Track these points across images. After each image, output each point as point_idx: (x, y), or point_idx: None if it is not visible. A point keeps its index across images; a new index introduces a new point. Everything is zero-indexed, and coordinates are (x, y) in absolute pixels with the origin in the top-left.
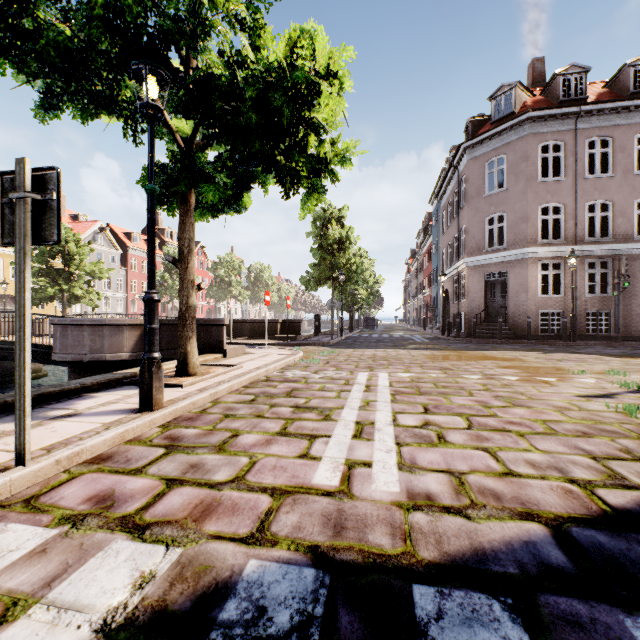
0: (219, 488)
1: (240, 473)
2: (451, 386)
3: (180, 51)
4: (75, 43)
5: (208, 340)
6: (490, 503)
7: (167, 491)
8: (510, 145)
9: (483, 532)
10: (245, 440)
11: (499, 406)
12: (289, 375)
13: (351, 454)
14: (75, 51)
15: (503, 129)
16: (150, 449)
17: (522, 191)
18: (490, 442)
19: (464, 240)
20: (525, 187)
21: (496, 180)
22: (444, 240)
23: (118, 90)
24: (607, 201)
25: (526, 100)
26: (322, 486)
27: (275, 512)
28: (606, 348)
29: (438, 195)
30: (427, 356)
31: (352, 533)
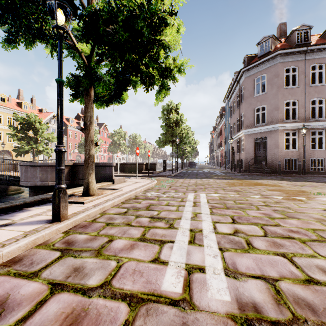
0: (89, 294)
1: (108, 278)
2: (244, 203)
3: (84, 6)
4: None
5: (104, 174)
6: (309, 317)
7: (49, 297)
8: (268, 69)
9: None
10: (116, 245)
11: (279, 217)
12: (148, 195)
13: (189, 259)
14: None
15: (264, 60)
16: (50, 252)
17: (275, 93)
18: (284, 248)
19: (243, 120)
20: (277, 91)
21: (260, 88)
22: (231, 121)
23: (46, 26)
24: (322, 98)
25: (277, 45)
26: (169, 293)
27: None
28: (323, 178)
29: (228, 97)
30: (225, 183)
31: None
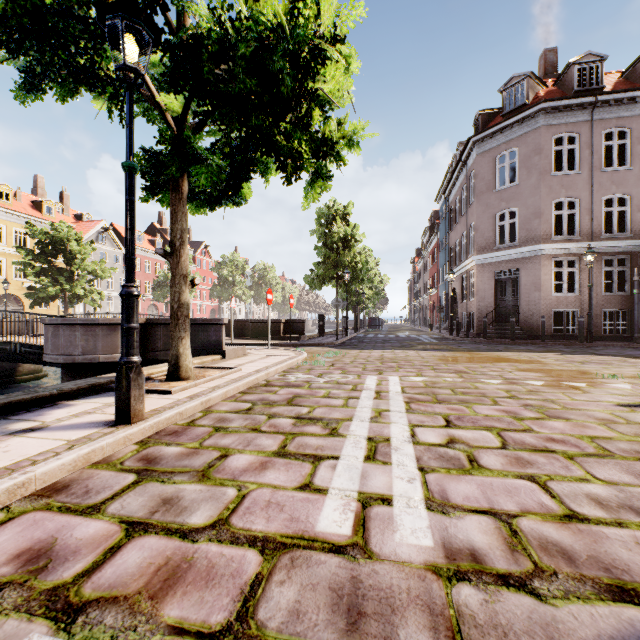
0: (193, 538)
1: (224, 513)
2: (471, 392)
3: (171, 23)
4: (47, 4)
5: (206, 340)
6: (561, 568)
7: (124, 543)
8: (522, 138)
9: (566, 625)
10: (235, 463)
11: (532, 418)
12: (291, 379)
13: (365, 484)
14: (46, 12)
15: (515, 121)
16: (118, 475)
17: (535, 185)
18: (535, 467)
19: (473, 237)
20: (538, 181)
21: (507, 174)
22: (452, 238)
23: (100, 62)
24: (625, 195)
25: (538, 91)
26: (329, 536)
27: (265, 582)
28: (627, 349)
29: (445, 192)
30: (438, 358)
31: (374, 625)
